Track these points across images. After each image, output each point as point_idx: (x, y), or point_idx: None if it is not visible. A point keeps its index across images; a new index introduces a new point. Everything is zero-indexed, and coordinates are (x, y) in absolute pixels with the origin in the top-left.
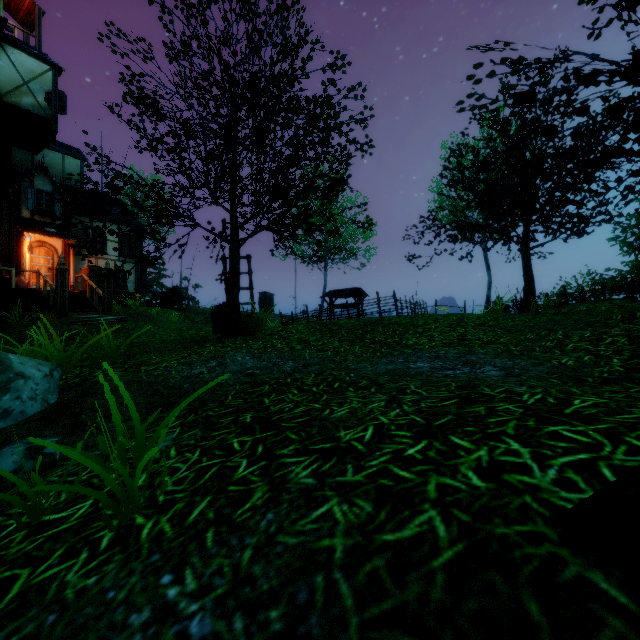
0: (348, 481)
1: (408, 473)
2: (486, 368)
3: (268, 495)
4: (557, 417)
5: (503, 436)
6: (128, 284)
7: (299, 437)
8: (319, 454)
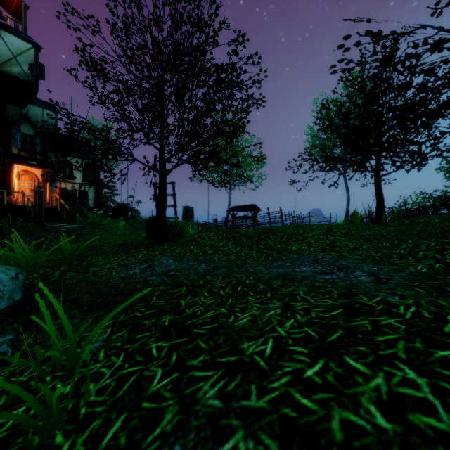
0: (252, 407)
1: (310, 402)
2: (357, 273)
3: (177, 419)
4: (440, 337)
5: (396, 360)
6: (89, 201)
7: (208, 346)
8: (225, 369)
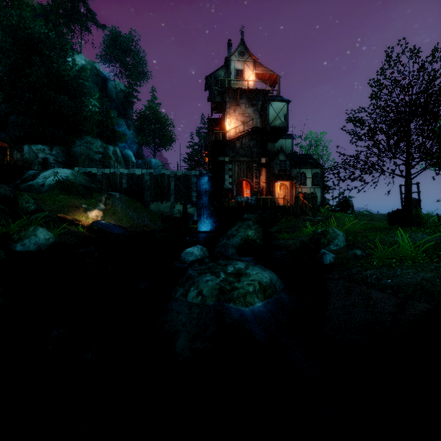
0: None
1: None
2: None
3: None
4: None
5: None
6: None
7: None
8: None
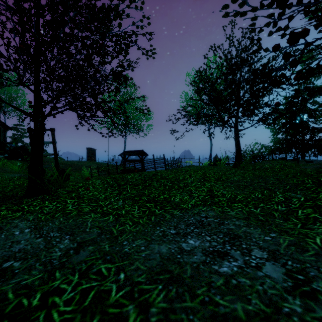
0: None
1: None
2: (255, 253)
3: None
4: None
5: None
6: None
7: None
8: None
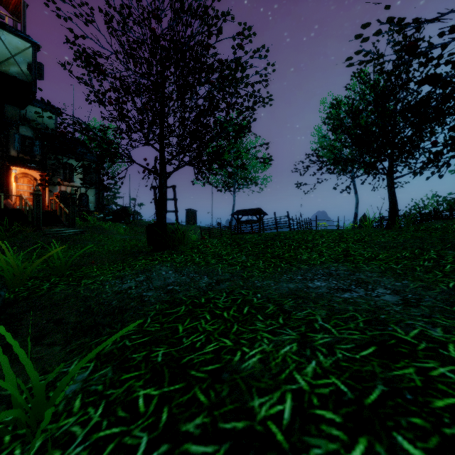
0: None
1: None
2: (379, 290)
3: None
4: None
5: None
6: (90, 204)
7: (208, 400)
8: (230, 443)
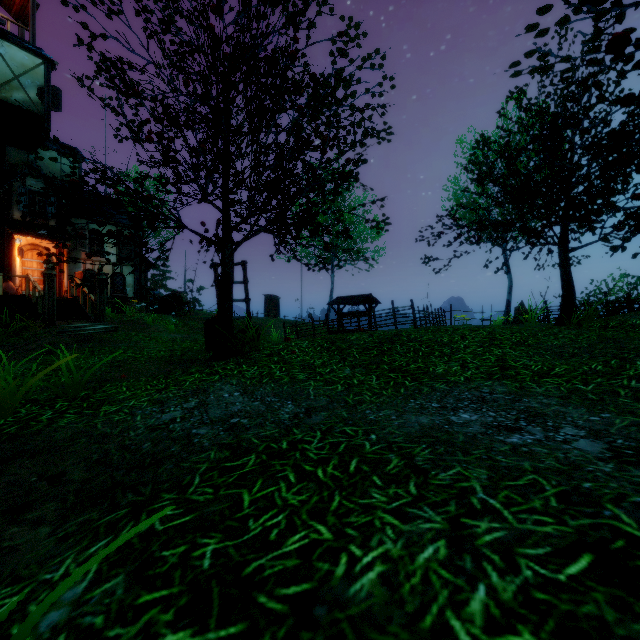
0: None
1: None
2: (566, 430)
3: None
4: None
5: None
6: (127, 288)
7: None
8: None
